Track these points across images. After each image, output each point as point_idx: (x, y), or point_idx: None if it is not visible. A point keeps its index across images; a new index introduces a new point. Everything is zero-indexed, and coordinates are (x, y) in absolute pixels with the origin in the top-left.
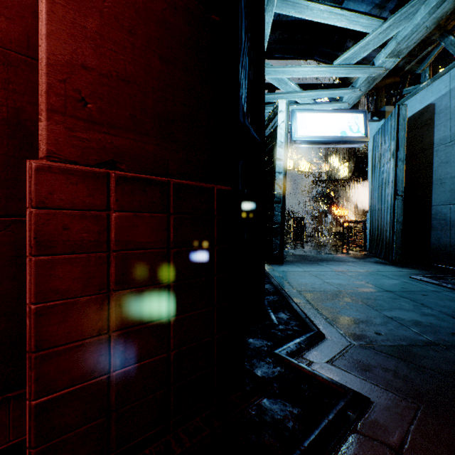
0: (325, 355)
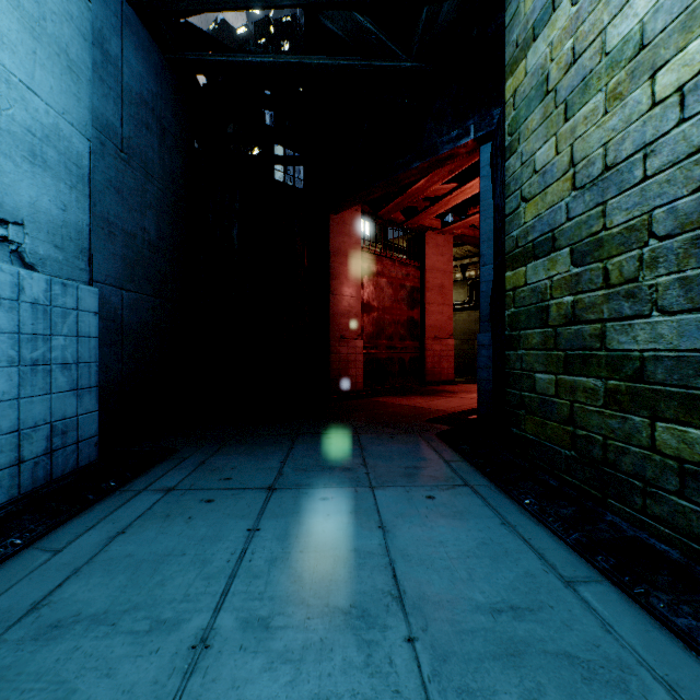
0: (439, 429)
